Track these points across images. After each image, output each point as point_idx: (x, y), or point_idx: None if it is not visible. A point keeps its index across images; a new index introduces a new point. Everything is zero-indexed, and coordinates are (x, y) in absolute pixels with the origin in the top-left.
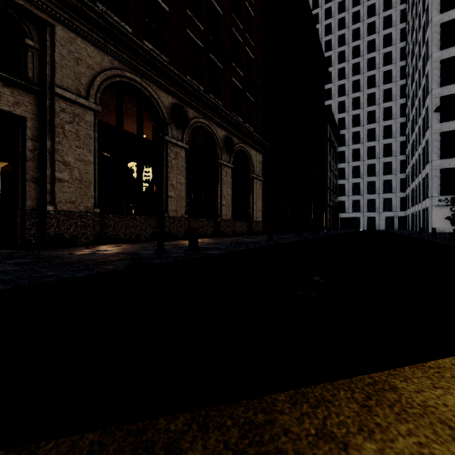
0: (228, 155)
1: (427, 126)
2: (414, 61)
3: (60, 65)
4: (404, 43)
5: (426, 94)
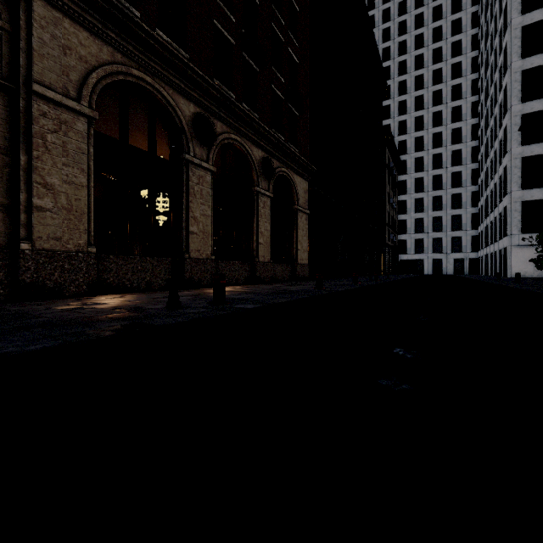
0: (266, 181)
1: (505, 150)
2: (489, 73)
3: (39, 54)
4: (476, 52)
5: (503, 111)
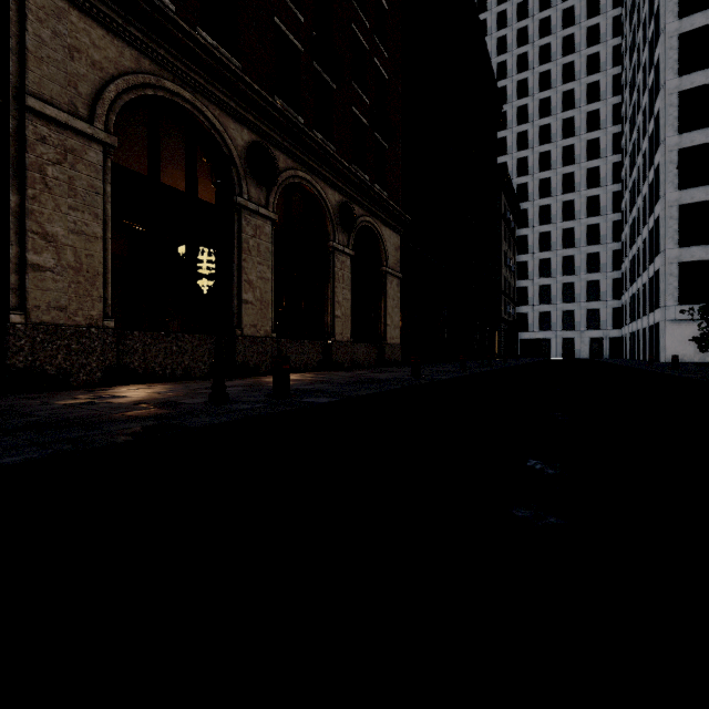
0: (345, 234)
1: (657, 195)
2: (636, 95)
3: (36, 57)
4: (619, 68)
5: (655, 145)
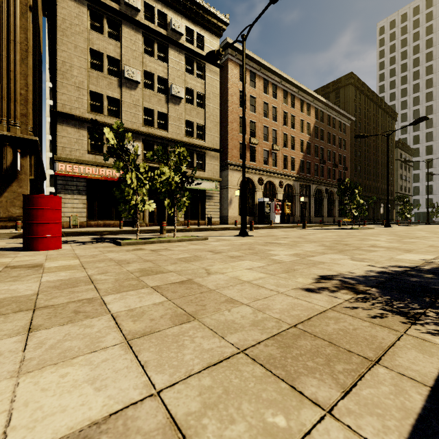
0: (337, 196)
1: None
2: None
3: (311, 191)
4: None
5: None
